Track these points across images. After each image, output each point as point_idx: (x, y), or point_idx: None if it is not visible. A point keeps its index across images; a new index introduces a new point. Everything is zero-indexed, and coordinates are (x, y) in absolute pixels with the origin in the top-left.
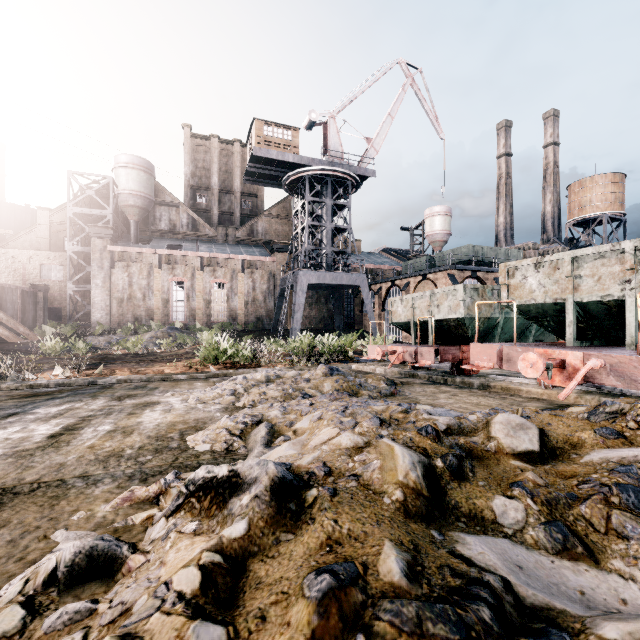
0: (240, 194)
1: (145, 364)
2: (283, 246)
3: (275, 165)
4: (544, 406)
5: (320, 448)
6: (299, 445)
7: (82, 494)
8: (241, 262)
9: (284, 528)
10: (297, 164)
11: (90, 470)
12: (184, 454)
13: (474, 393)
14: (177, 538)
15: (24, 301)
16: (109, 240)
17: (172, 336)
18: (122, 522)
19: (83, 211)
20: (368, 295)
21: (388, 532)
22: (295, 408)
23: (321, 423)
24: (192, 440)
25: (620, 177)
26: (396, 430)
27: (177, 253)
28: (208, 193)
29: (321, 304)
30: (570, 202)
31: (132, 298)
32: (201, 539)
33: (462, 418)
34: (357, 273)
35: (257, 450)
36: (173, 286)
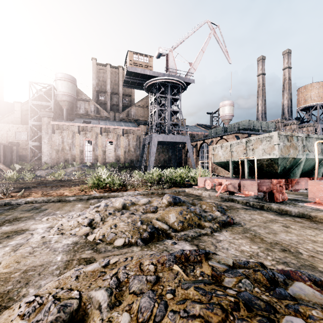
0: (122, 95)
1: (55, 188)
2: (144, 122)
3: (140, 77)
4: None
5: None
6: None
7: None
8: (122, 130)
9: None
10: (152, 76)
11: None
12: None
13: (302, 224)
14: None
15: (5, 151)
16: (51, 118)
17: (83, 170)
18: None
19: (37, 103)
20: (190, 147)
21: None
22: (131, 287)
23: None
24: None
25: None
26: None
27: (88, 125)
28: (105, 94)
29: (165, 153)
30: (299, 98)
31: (63, 149)
32: None
33: None
34: (184, 135)
35: None
36: (85, 143)
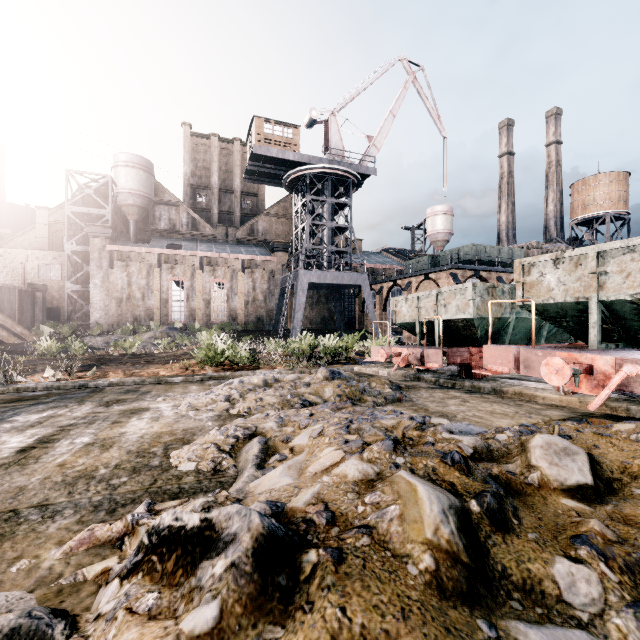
0: (240, 193)
1: (140, 366)
2: (283, 245)
3: (275, 163)
4: (566, 415)
5: (321, 480)
6: (296, 469)
7: (33, 532)
8: (241, 262)
9: (270, 617)
10: (298, 162)
11: (52, 497)
12: (164, 475)
13: (486, 399)
14: (124, 622)
15: (22, 301)
16: (108, 239)
17: (171, 336)
18: (70, 578)
19: (82, 210)
20: (369, 295)
21: (419, 631)
22: (293, 419)
23: (322, 440)
24: (176, 457)
25: (624, 175)
26: (414, 457)
27: (176, 252)
28: (208, 192)
29: (322, 304)
30: (573, 201)
31: (131, 298)
32: (153, 631)
33: (490, 438)
34: (358, 273)
35: (247, 473)
36: (172, 286)
